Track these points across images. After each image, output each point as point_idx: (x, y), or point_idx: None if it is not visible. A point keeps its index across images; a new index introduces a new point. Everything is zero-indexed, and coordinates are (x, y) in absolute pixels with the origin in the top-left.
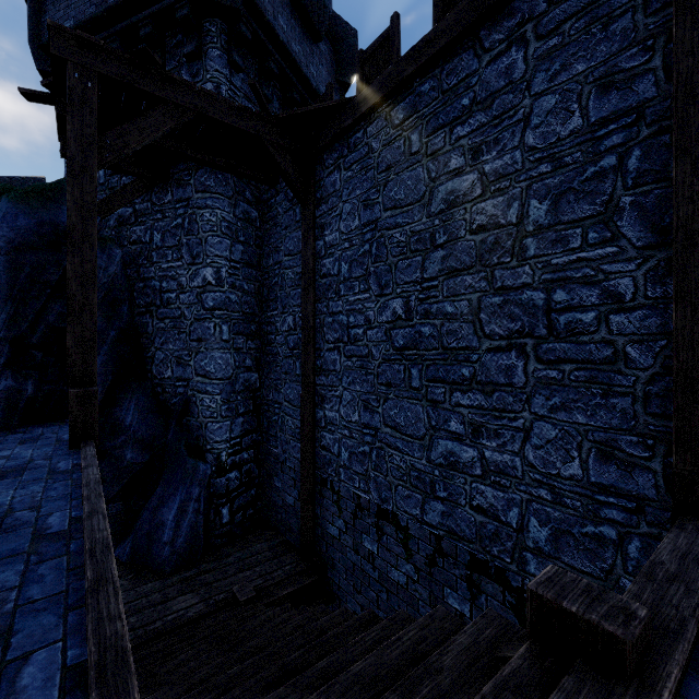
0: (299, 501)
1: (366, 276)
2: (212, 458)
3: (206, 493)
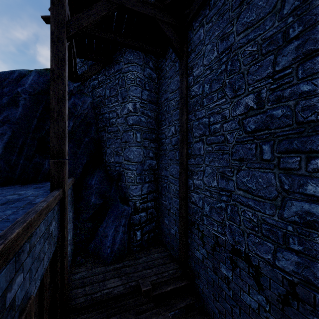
0: (178, 233)
1: (222, 87)
2: (132, 204)
3: (129, 222)
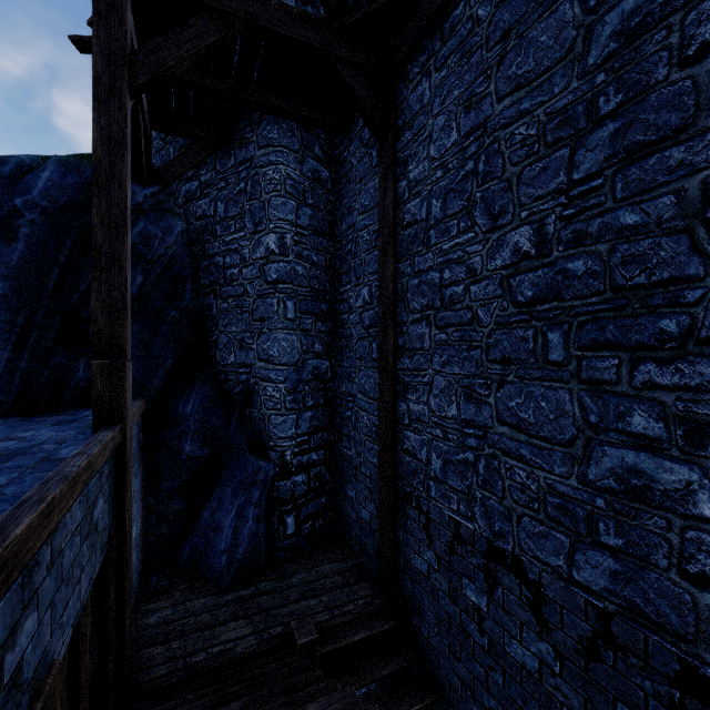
0: (376, 518)
1: (468, 208)
2: (275, 456)
3: (269, 497)
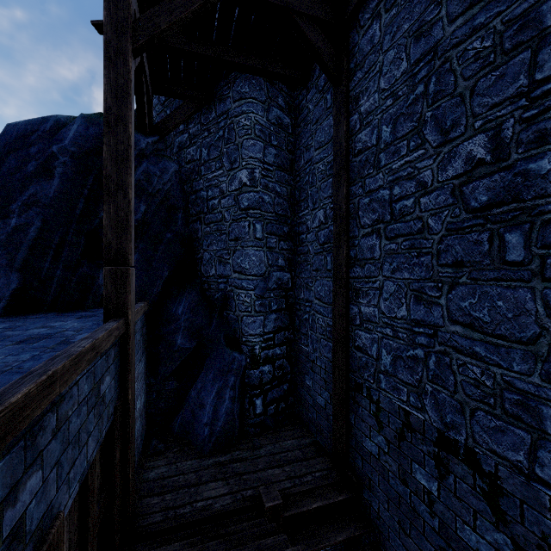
0: (330, 404)
1: (418, 128)
2: (246, 350)
3: (241, 382)
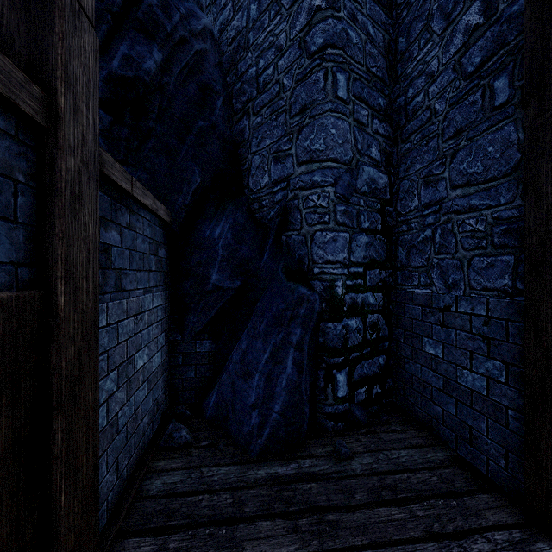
0: (507, 384)
1: None
2: (321, 288)
3: (313, 341)
